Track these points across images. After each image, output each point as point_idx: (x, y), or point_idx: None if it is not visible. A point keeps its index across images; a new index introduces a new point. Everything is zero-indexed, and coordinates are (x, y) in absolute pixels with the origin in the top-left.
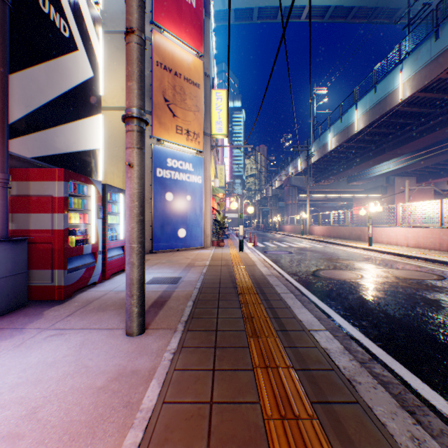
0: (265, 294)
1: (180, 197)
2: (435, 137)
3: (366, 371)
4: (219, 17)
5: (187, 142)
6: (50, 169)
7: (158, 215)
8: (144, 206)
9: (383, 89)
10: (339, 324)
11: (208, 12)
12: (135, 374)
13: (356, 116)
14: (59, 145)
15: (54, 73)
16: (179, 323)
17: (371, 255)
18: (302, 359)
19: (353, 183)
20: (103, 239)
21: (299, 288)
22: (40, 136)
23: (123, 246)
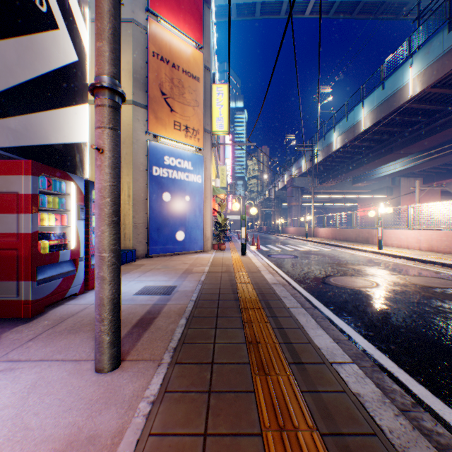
0: (272, 309)
1: (178, 198)
2: (446, 135)
3: (423, 437)
4: (220, 12)
5: (186, 139)
6: (15, 160)
7: (154, 217)
8: (119, 204)
9: (392, 85)
10: (363, 348)
11: (209, 1)
12: (91, 443)
13: (363, 114)
14: (33, 135)
15: (27, 51)
16: (166, 352)
17: (382, 259)
18: (329, 414)
19: (358, 184)
20: (86, 244)
21: (310, 298)
22: (7, 123)
23: None
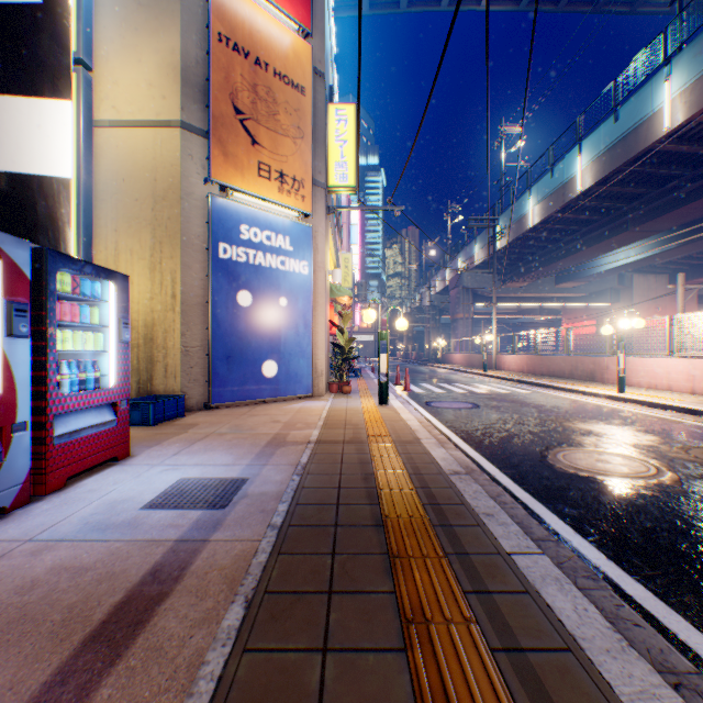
0: (470, 559)
1: (266, 300)
2: None
3: None
4: (343, 1)
5: (281, 195)
6: None
7: (222, 335)
8: None
9: (633, 113)
10: None
11: None
12: None
13: (580, 165)
14: None
15: None
16: None
17: (631, 410)
18: None
19: (564, 283)
20: (39, 391)
21: (536, 509)
22: None
23: (115, 403)
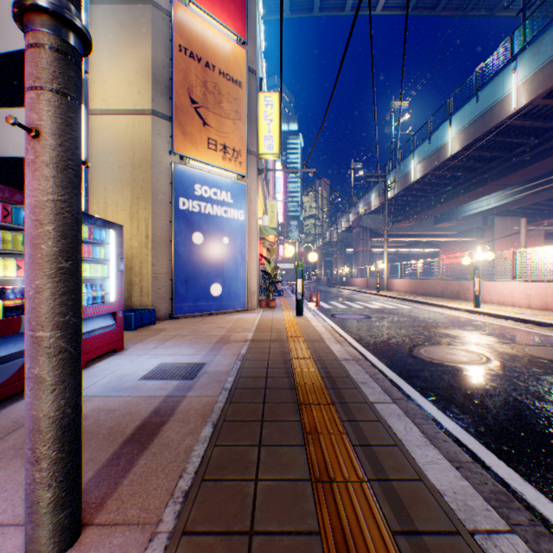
0: (347, 405)
1: (213, 239)
2: None
3: None
4: (270, 8)
5: (224, 162)
6: None
7: (181, 265)
8: (75, 237)
9: (489, 96)
10: (503, 480)
11: None
12: None
13: (450, 135)
14: None
15: None
16: (169, 503)
17: (482, 320)
18: None
19: (441, 224)
20: None
21: (398, 382)
22: None
23: (115, 313)
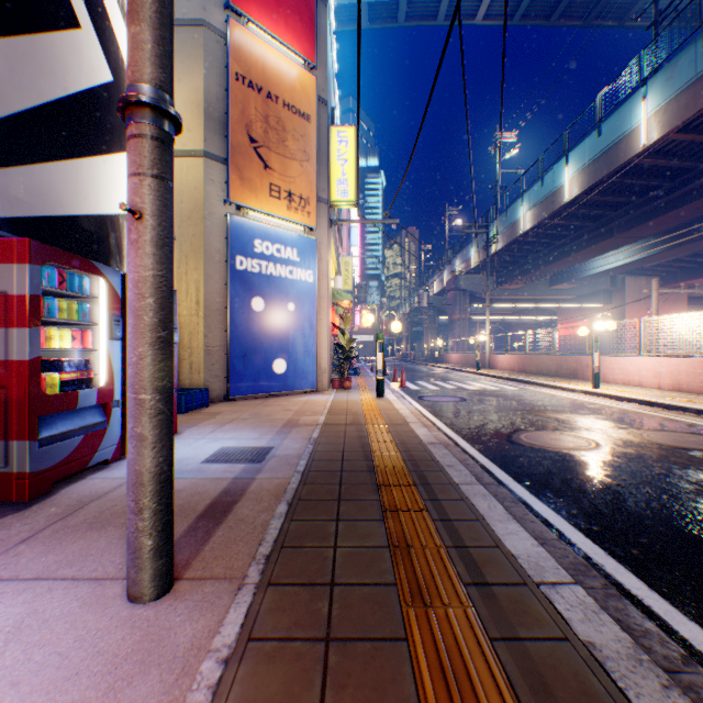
0: (430, 486)
1: (276, 306)
2: (698, 209)
3: None
4: (343, 16)
5: (289, 212)
6: (2, 239)
7: (238, 336)
8: (170, 309)
9: (614, 129)
10: (585, 554)
11: None
12: None
13: (567, 175)
14: (36, 200)
15: (27, 61)
16: (252, 563)
17: (600, 403)
18: (544, 685)
19: (558, 285)
20: (124, 379)
21: (490, 468)
22: None
23: None
